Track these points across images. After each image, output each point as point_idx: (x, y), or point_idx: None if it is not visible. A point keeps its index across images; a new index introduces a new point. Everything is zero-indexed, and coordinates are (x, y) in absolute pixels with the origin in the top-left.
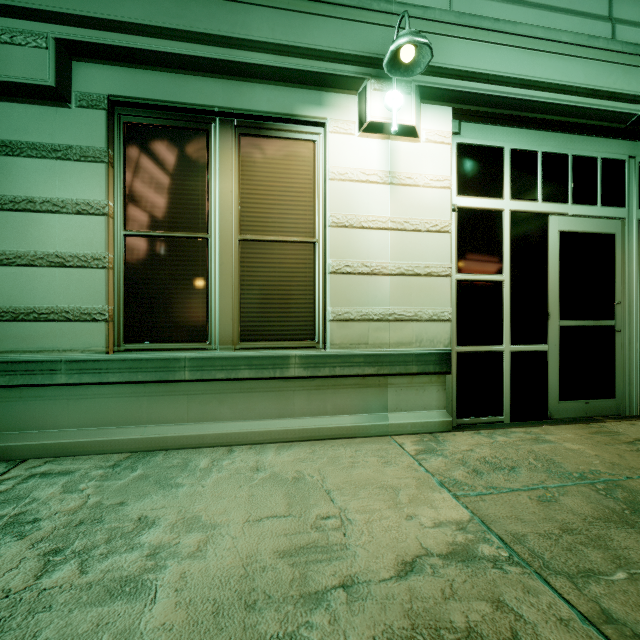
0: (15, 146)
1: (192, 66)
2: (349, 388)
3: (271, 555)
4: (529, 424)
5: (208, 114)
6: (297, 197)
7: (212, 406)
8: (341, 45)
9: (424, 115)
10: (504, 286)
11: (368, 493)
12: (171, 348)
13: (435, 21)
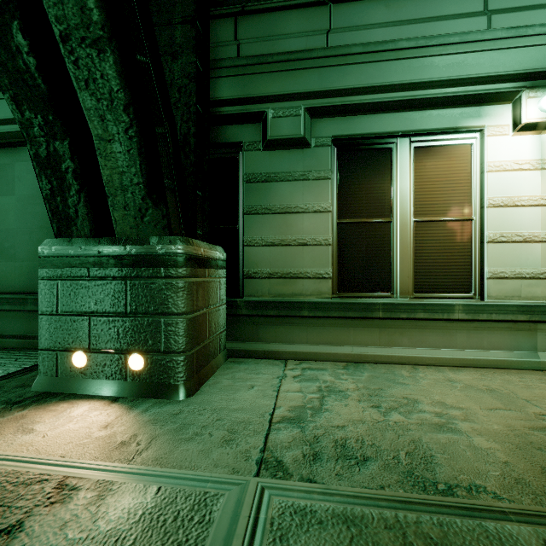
0: (280, 175)
1: (385, 108)
2: (502, 330)
3: (523, 428)
4: None
5: (392, 137)
6: (457, 187)
7: (395, 336)
8: (500, 69)
9: None
10: None
11: None
12: (366, 296)
13: None
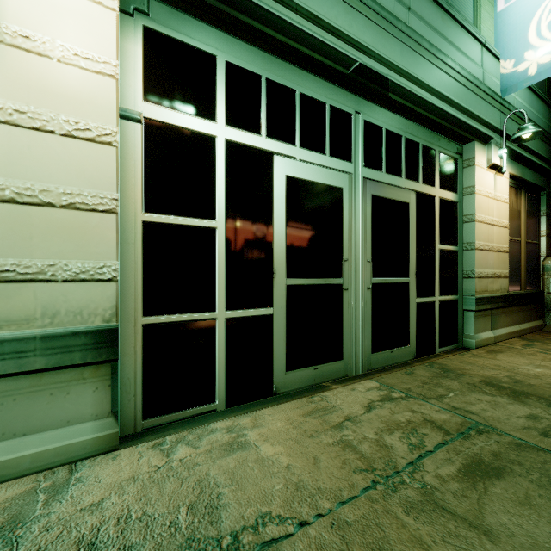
0: None
1: None
2: None
3: None
4: (246, 408)
5: None
6: None
7: None
8: None
9: None
10: (217, 235)
11: None
12: None
13: None
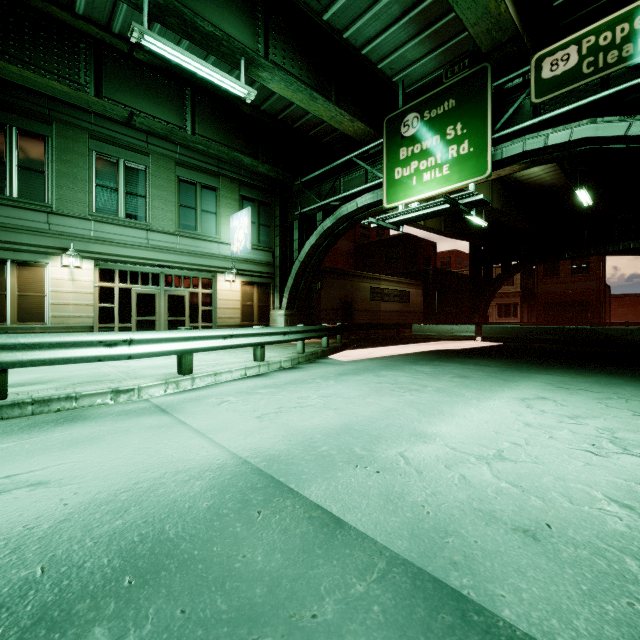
0: None
1: (1, 248)
2: None
3: None
4: None
5: (6, 260)
6: (39, 283)
7: None
8: (54, 244)
9: (84, 262)
10: (116, 308)
11: None
12: None
13: (87, 239)
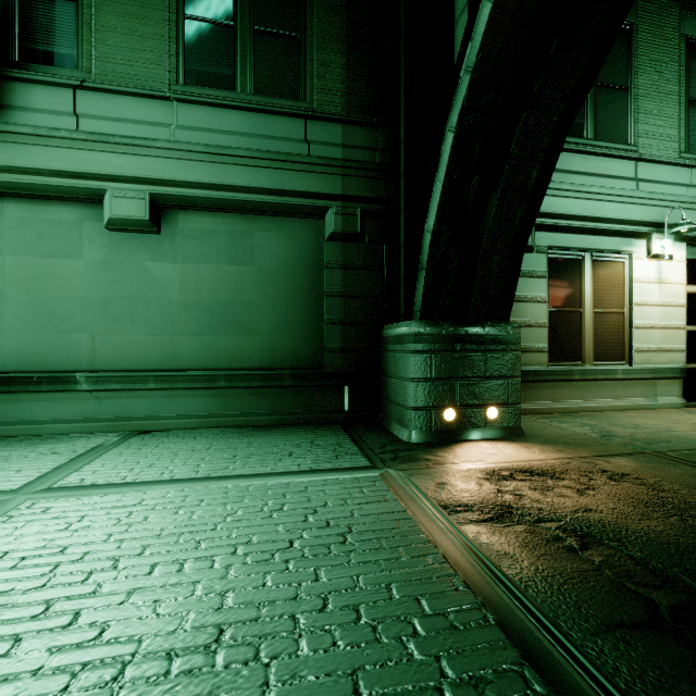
0: None
1: (581, 231)
2: (640, 385)
3: None
4: None
5: (581, 251)
6: (616, 290)
7: (584, 393)
8: (642, 217)
9: (674, 248)
10: None
11: (695, 420)
12: (566, 365)
13: (681, 202)
